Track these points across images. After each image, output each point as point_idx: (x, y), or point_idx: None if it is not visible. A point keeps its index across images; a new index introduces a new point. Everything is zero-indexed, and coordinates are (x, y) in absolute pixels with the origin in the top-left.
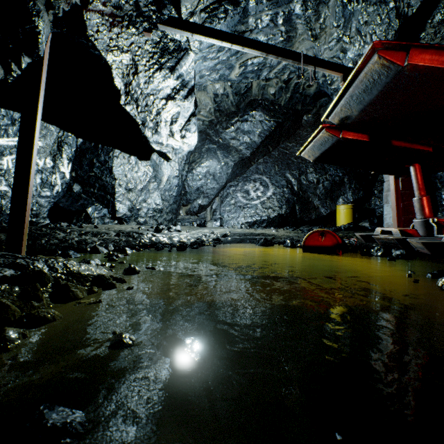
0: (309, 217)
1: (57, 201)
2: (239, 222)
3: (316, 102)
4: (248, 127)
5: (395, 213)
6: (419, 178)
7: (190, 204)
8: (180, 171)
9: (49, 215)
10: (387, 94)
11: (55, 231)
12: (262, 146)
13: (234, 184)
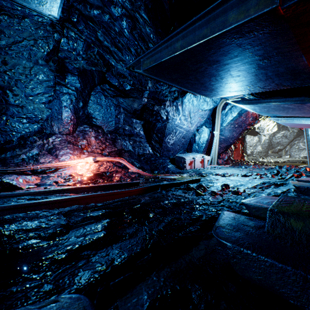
0: None
1: None
2: (299, 156)
3: None
4: None
5: None
6: None
7: (273, 148)
8: (269, 137)
9: None
10: None
11: None
12: None
13: (298, 139)
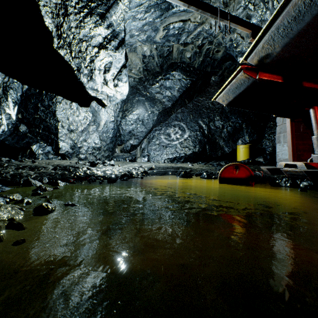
0: (216, 154)
1: (4, 139)
2: (163, 158)
3: (222, 65)
4: (170, 84)
5: (291, 150)
6: None
7: (124, 144)
8: (115, 117)
9: None
10: None
11: None
12: (180, 99)
13: (158, 128)
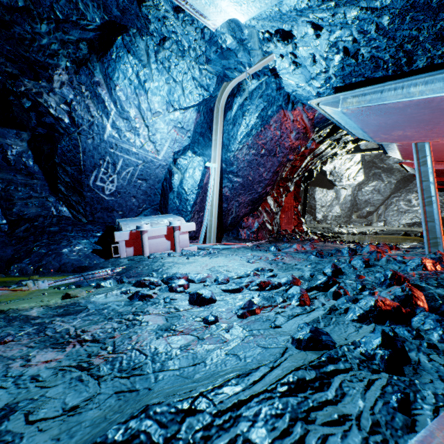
0: None
1: None
2: (400, 223)
3: None
4: None
5: None
6: None
7: (359, 211)
8: (352, 191)
9: None
10: None
11: None
12: None
13: (397, 195)
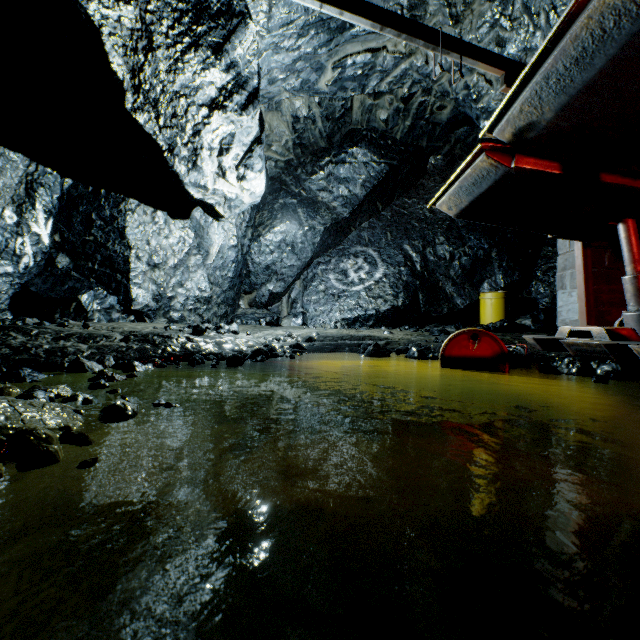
0: (438, 311)
1: (27, 282)
2: (332, 319)
3: (450, 134)
4: (346, 172)
5: (584, 303)
6: (634, 243)
7: (256, 291)
8: (239, 237)
9: (12, 306)
10: (624, 64)
11: (9, 332)
12: (367, 202)
13: (324, 260)
